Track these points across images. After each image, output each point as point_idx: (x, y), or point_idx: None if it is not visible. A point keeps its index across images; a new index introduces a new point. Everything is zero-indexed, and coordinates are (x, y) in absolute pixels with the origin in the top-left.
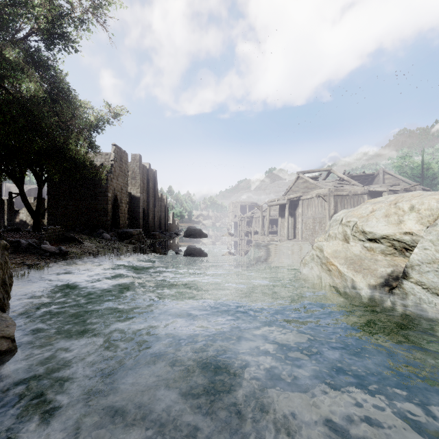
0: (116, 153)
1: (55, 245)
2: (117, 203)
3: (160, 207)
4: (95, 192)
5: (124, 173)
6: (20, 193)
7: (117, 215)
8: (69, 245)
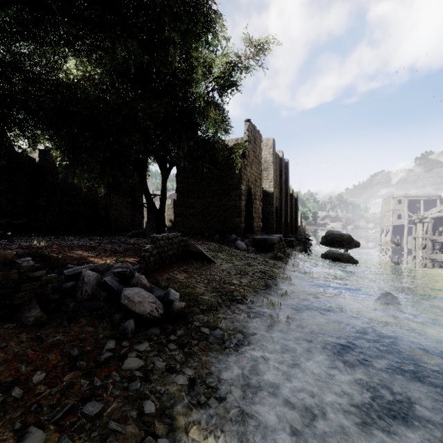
0: (249, 133)
1: (169, 272)
2: (251, 199)
3: (292, 206)
4: (225, 185)
5: (258, 160)
6: (142, 185)
7: (251, 216)
8: (193, 268)
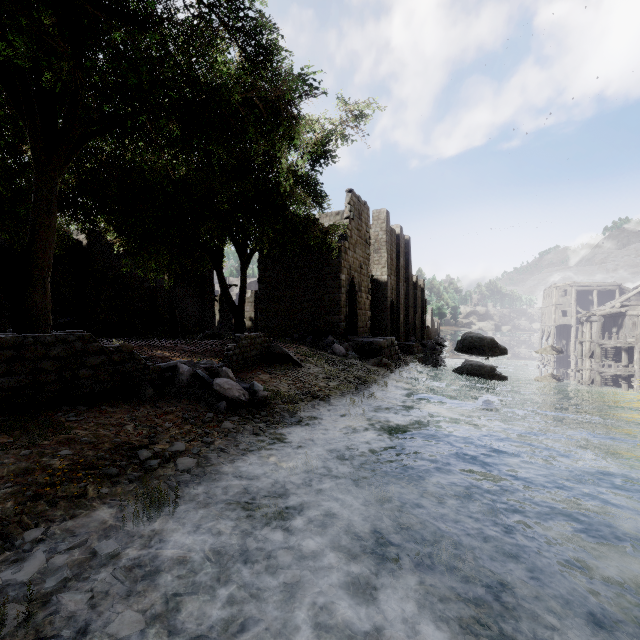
0: (352, 206)
1: (252, 373)
2: (354, 291)
3: (415, 299)
4: (320, 273)
5: (364, 241)
6: (218, 277)
7: (354, 313)
8: (277, 371)
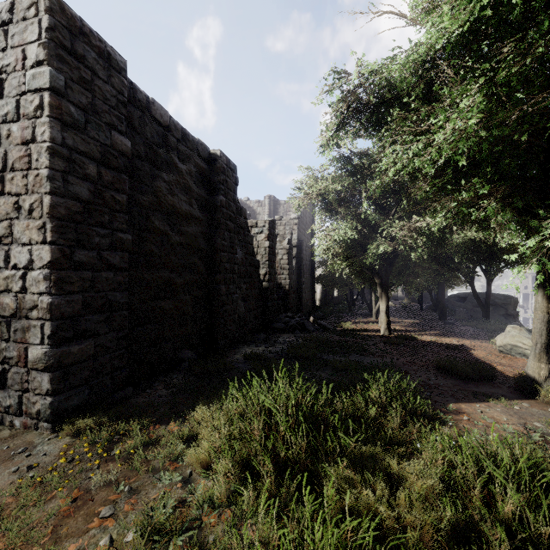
0: None
1: None
2: None
3: None
4: None
5: None
6: None
7: None
8: None
